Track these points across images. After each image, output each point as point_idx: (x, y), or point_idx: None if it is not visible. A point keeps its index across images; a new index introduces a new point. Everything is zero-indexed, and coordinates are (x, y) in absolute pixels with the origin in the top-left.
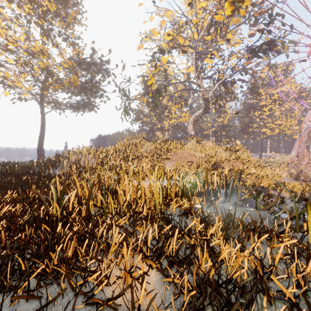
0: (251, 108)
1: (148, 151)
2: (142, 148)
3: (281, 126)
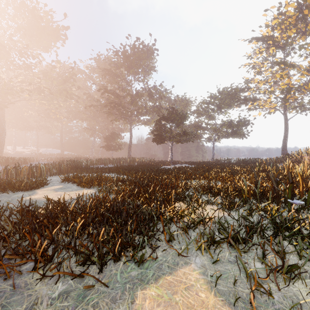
0: None
1: None
2: None
3: None
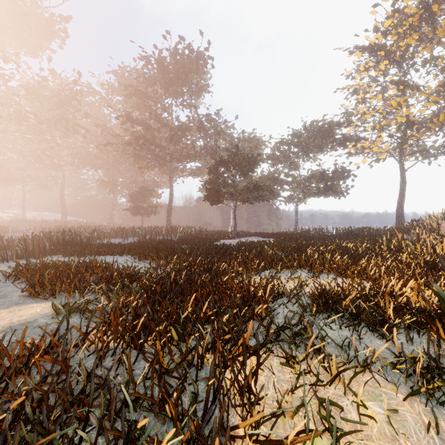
0: None
1: None
2: None
3: None
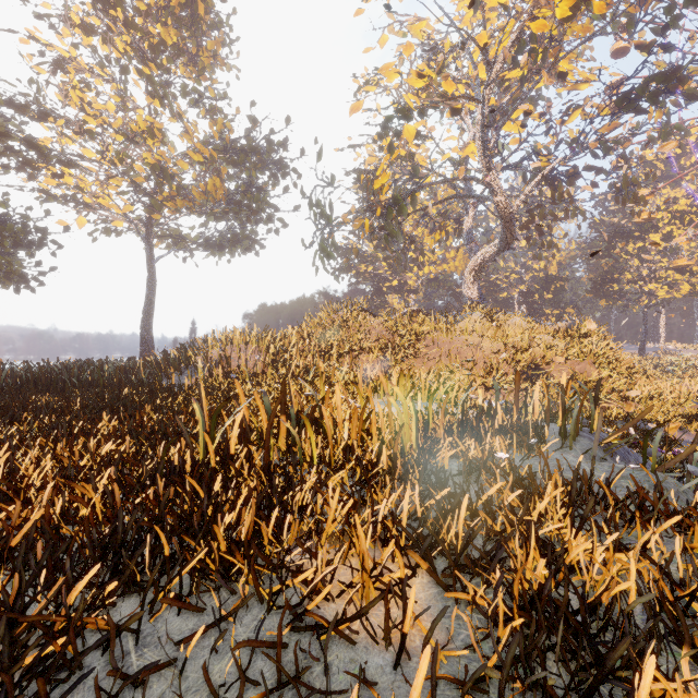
0: (618, 234)
1: (374, 338)
2: (360, 332)
3: (697, 277)
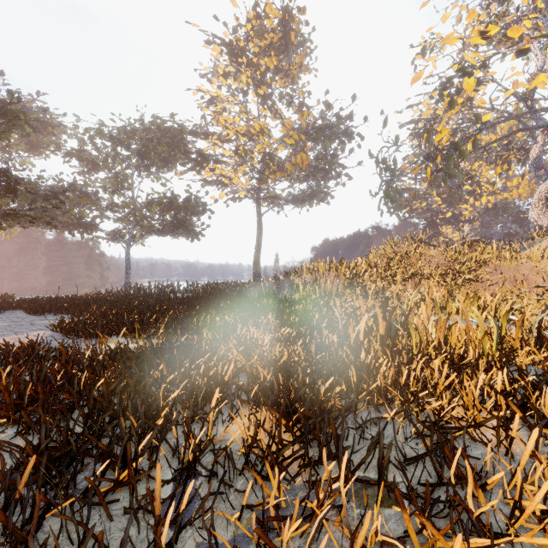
0: None
1: (434, 266)
2: (421, 261)
3: None
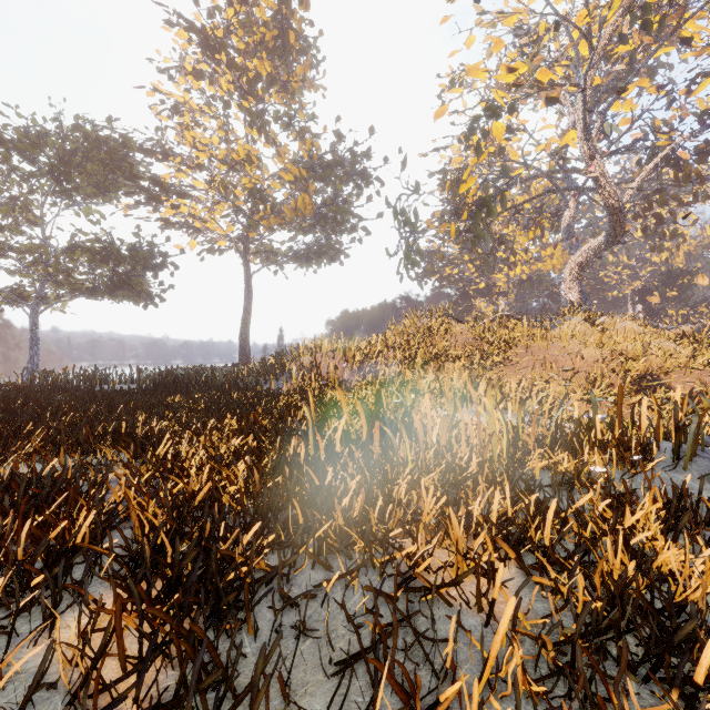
0: None
1: (460, 346)
2: (446, 340)
3: None
